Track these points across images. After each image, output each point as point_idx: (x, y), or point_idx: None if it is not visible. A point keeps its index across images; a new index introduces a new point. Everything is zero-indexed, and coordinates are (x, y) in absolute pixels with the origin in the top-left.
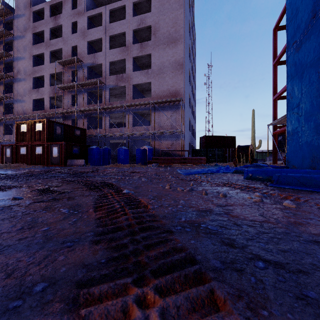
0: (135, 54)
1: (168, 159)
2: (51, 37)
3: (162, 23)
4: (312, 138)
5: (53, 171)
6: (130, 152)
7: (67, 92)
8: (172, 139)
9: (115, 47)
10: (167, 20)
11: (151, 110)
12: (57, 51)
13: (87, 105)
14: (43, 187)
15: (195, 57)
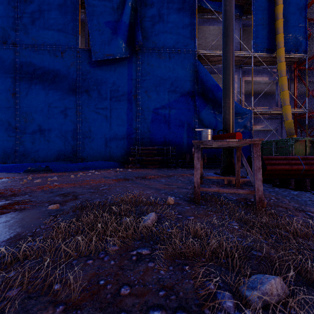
0: None
1: None
2: None
3: None
4: (2, 139)
5: None
6: None
7: None
8: None
9: None
10: None
11: None
12: None
13: None
14: None
15: None
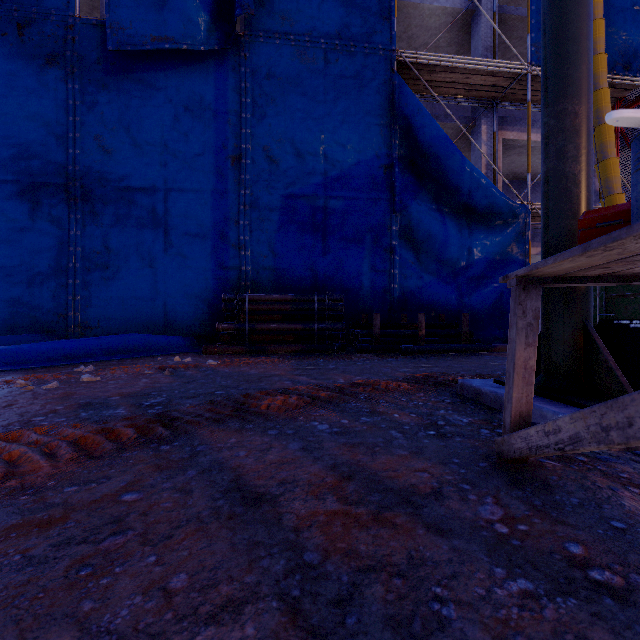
0: None
1: None
2: None
3: None
4: None
5: None
6: None
7: None
8: None
9: None
10: None
11: None
12: None
13: None
14: None
15: None
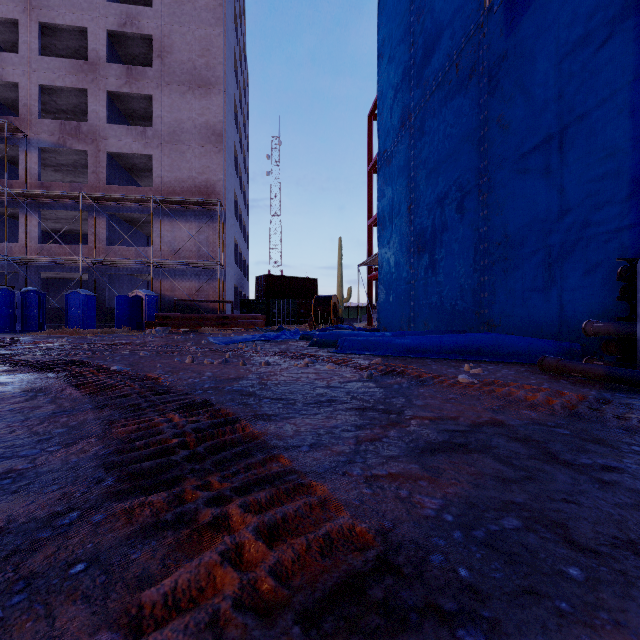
0: (114, 86)
1: (191, 319)
2: None
3: (179, 41)
4: (401, 290)
5: None
6: (99, 302)
7: None
8: (201, 278)
9: (57, 52)
10: (190, 38)
11: (154, 214)
12: None
13: None
14: None
15: (247, 121)
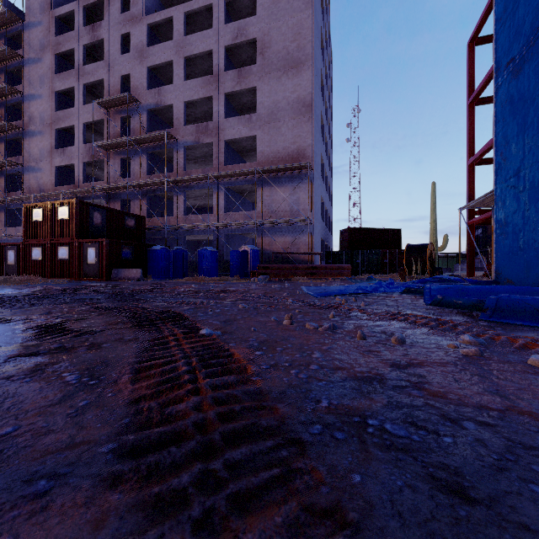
0: (229, 88)
1: (285, 269)
2: (87, 60)
3: (276, 35)
4: None
5: (84, 289)
6: (220, 256)
7: (113, 153)
8: (293, 233)
9: (195, 76)
10: (284, 29)
11: (257, 184)
12: (97, 84)
13: (147, 176)
14: (51, 321)
15: (331, 94)
